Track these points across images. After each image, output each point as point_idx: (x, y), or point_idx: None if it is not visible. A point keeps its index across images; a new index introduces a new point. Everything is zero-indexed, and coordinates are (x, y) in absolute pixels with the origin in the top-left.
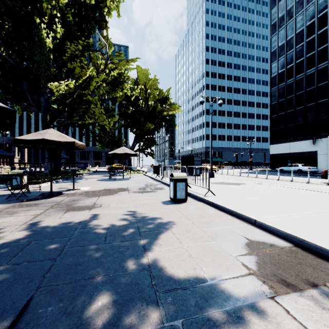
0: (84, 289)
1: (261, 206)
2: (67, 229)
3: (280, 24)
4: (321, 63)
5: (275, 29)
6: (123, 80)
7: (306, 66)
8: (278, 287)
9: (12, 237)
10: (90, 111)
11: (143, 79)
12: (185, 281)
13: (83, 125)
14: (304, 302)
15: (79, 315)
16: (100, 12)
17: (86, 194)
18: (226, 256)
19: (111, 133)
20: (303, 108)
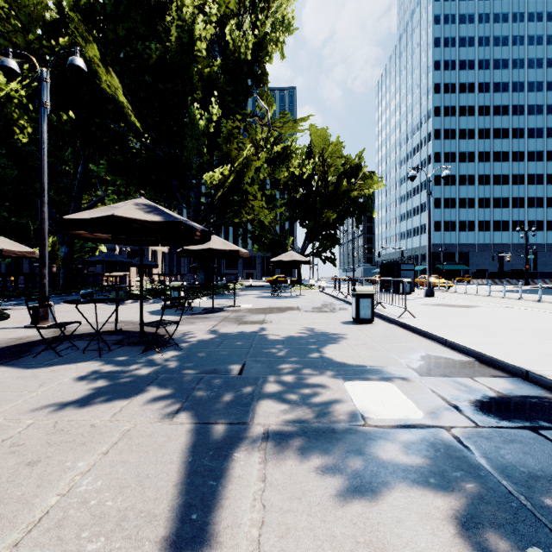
0: (276, 361)
1: (470, 330)
2: (247, 335)
3: None
4: None
5: None
6: (290, 155)
7: None
8: (425, 374)
9: (207, 337)
10: (247, 205)
11: (318, 144)
12: (349, 366)
13: (238, 224)
14: (439, 380)
15: (277, 368)
16: (259, 63)
17: (250, 311)
18: (393, 359)
19: (271, 229)
20: None
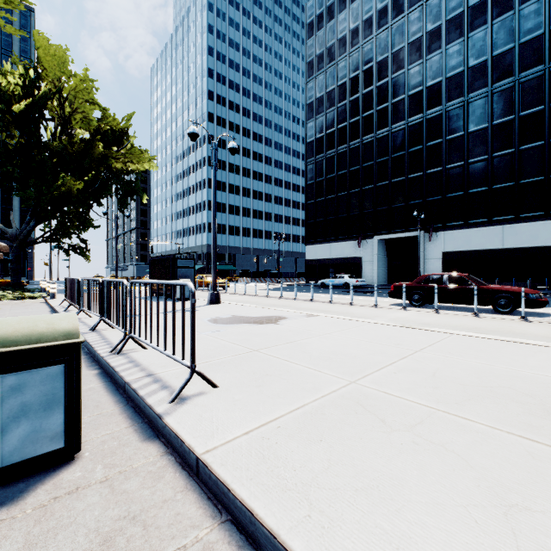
0: None
1: (405, 454)
2: None
3: (319, 66)
4: (366, 135)
5: (313, 70)
6: None
7: (350, 135)
8: None
9: None
10: None
11: (54, 70)
12: None
13: None
14: None
15: None
16: None
17: None
18: None
19: None
20: (346, 194)
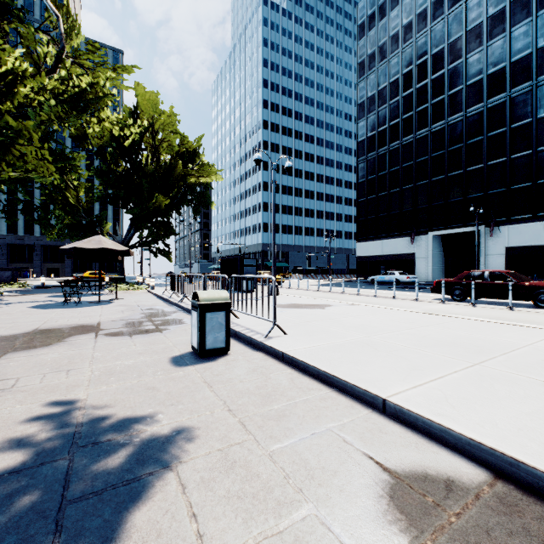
0: None
1: (379, 357)
2: None
3: (370, 65)
4: (420, 130)
5: (364, 70)
6: (101, 100)
7: (403, 132)
8: None
9: None
10: (12, 152)
11: (148, 110)
12: None
13: None
14: None
15: None
16: None
17: None
18: None
19: (79, 209)
20: (399, 191)
